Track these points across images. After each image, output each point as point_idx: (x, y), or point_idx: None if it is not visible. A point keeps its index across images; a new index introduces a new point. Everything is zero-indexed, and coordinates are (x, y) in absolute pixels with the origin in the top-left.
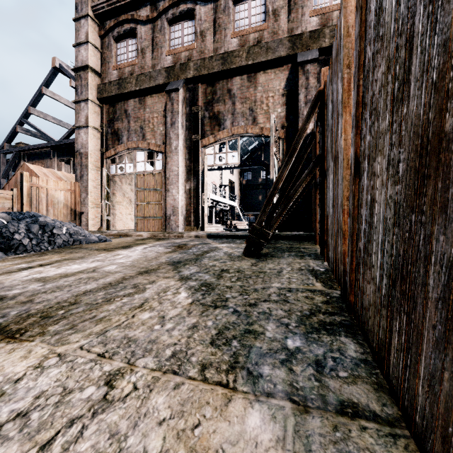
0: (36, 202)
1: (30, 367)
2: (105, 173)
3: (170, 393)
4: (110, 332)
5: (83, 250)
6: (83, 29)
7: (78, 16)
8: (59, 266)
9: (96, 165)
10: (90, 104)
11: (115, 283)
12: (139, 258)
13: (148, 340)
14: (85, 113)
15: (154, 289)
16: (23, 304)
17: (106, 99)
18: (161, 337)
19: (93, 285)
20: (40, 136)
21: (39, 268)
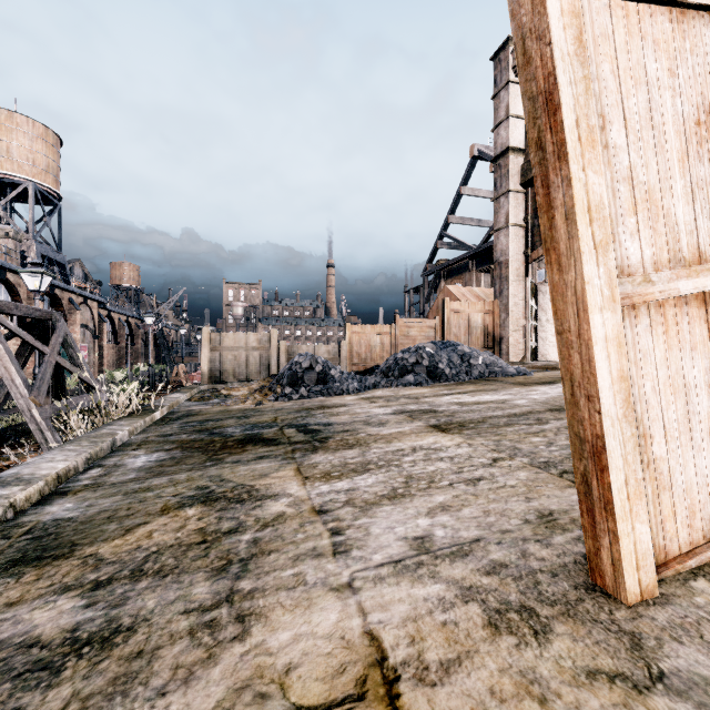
0: (455, 329)
1: (453, 444)
2: (530, 283)
3: (531, 473)
4: (503, 442)
5: (498, 383)
6: (502, 104)
7: (497, 91)
8: (473, 395)
9: (518, 275)
10: (510, 196)
11: (519, 414)
12: (557, 396)
13: (529, 451)
14: (504, 210)
15: (556, 425)
16: (447, 417)
17: (531, 181)
18: (541, 452)
19: (499, 413)
20: (458, 246)
21: (457, 395)
